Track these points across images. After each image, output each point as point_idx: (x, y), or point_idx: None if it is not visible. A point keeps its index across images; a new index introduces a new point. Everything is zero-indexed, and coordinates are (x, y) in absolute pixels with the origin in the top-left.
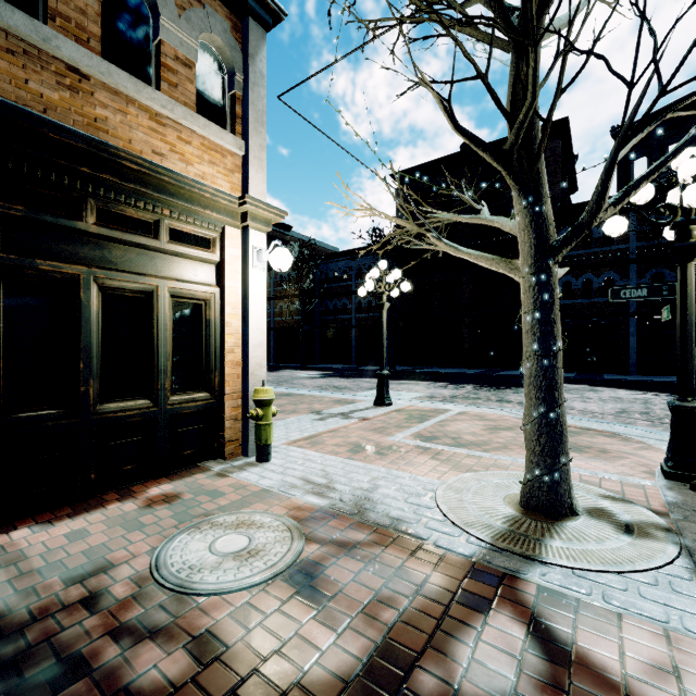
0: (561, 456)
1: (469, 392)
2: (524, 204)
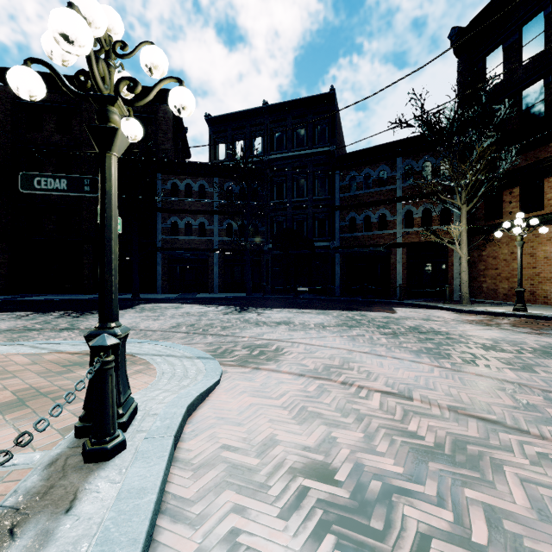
0: None
1: (43, 321)
2: None
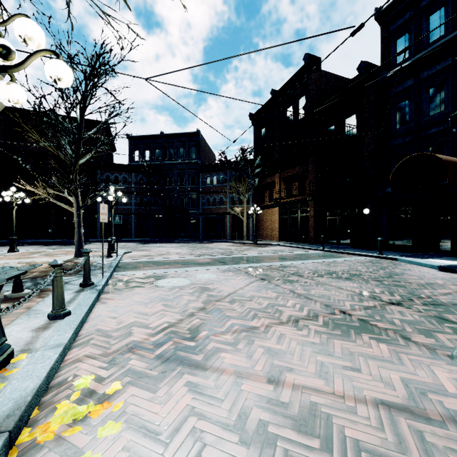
0: (82, 246)
1: (57, 247)
2: (75, 198)
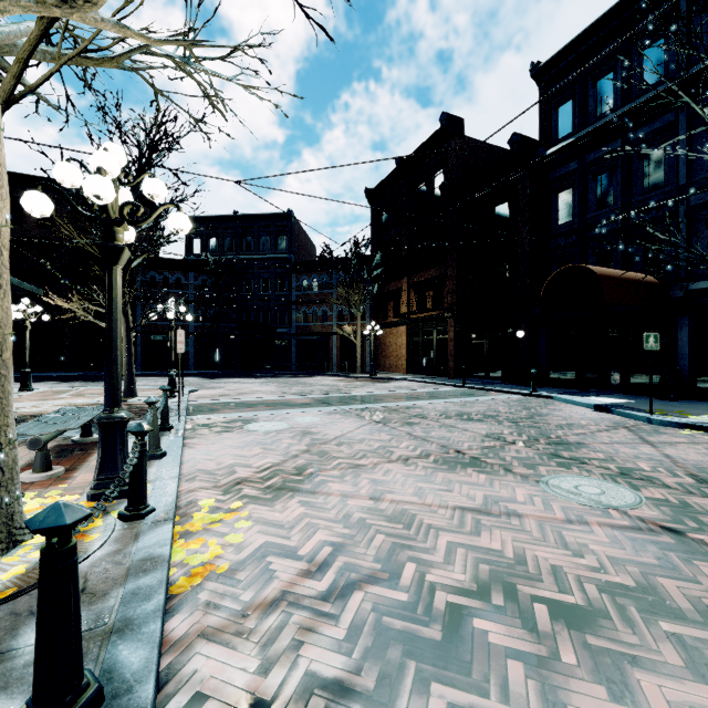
0: (134, 382)
1: (82, 384)
2: (124, 317)
